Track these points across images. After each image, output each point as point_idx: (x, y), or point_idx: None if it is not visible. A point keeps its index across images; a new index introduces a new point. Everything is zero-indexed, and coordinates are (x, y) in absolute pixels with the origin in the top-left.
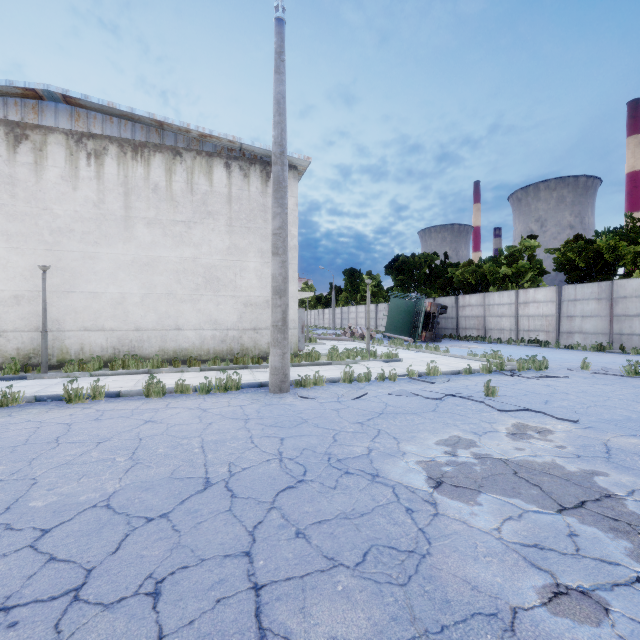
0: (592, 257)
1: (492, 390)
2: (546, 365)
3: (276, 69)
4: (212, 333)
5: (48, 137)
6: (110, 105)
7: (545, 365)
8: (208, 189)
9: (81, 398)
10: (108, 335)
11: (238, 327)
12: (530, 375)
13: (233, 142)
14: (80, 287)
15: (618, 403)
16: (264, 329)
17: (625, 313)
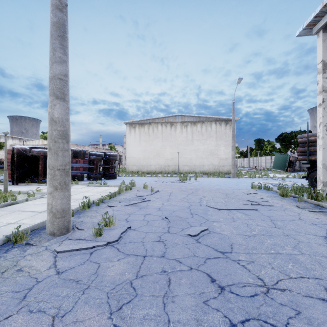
0: None
1: (283, 178)
2: None
3: (232, 113)
4: (211, 167)
5: (177, 124)
6: (190, 115)
7: None
8: (210, 130)
9: (197, 176)
10: (188, 167)
11: (218, 165)
12: None
13: (217, 117)
14: (183, 156)
15: None
16: (225, 166)
17: None
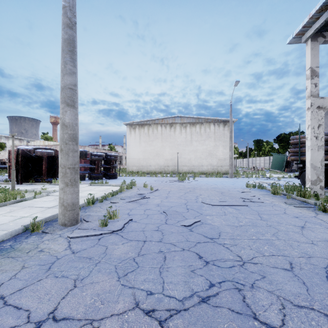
0: None
1: (279, 178)
2: None
3: (230, 114)
4: (210, 167)
5: (176, 125)
6: (189, 116)
7: None
8: (209, 131)
9: (196, 176)
10: (187, 167)
11: (217, 165)
12: None
13: (216, 119)
14: (182, 156)
15: None
16: (223, 166)
17: None
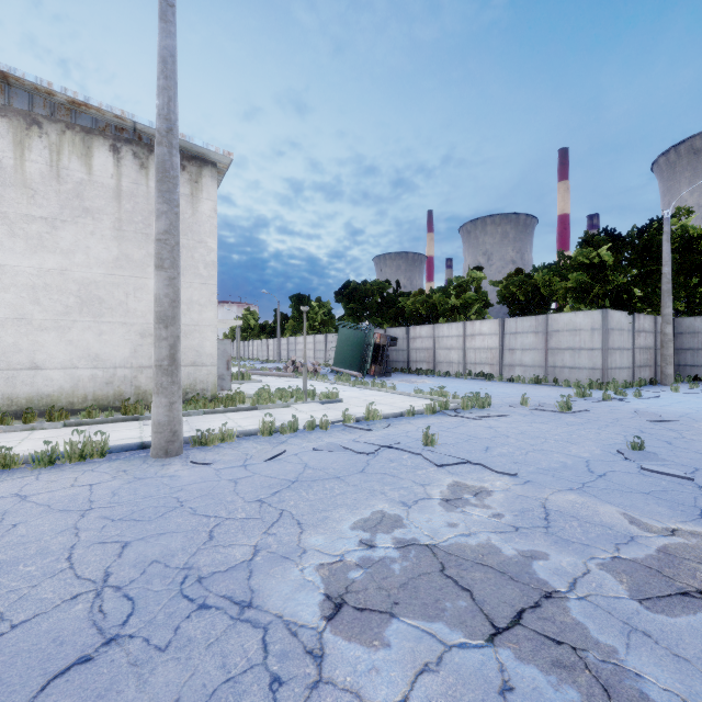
0: (531, 291)
1: (431, 438)
2: (489, 402)
3: (161, 15)
4: (91, 373)
5: None
6: None
7: (488, 402)
8: (85, 177)
9: None
10: None
11: (131, 364)
12: (473, 414)
13: (122, 118)
14: None
15: (554, 446)
16: None
17: (558, 346)
